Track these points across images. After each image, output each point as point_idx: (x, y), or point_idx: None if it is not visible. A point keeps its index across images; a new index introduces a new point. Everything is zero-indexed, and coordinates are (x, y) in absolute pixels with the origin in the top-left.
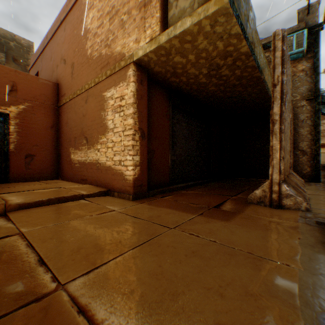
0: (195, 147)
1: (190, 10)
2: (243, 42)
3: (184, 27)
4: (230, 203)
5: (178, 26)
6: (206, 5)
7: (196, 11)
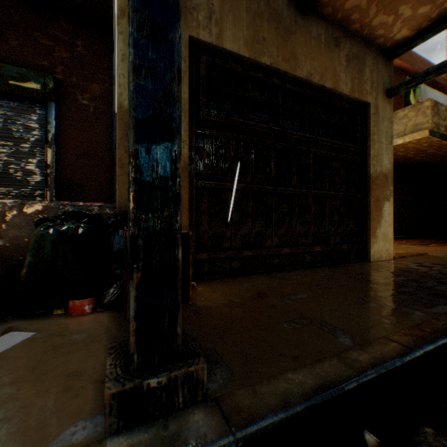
0: (399, 205)
1: (401, 132)
2: (442, 141)
3: (397, 142)
4: (432, 245)
5: (393, 141)
6: (413, 134)
7: (406, 135)
